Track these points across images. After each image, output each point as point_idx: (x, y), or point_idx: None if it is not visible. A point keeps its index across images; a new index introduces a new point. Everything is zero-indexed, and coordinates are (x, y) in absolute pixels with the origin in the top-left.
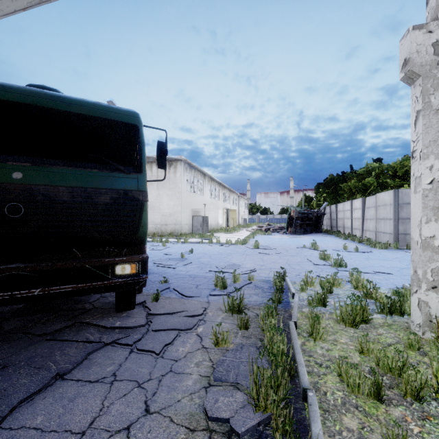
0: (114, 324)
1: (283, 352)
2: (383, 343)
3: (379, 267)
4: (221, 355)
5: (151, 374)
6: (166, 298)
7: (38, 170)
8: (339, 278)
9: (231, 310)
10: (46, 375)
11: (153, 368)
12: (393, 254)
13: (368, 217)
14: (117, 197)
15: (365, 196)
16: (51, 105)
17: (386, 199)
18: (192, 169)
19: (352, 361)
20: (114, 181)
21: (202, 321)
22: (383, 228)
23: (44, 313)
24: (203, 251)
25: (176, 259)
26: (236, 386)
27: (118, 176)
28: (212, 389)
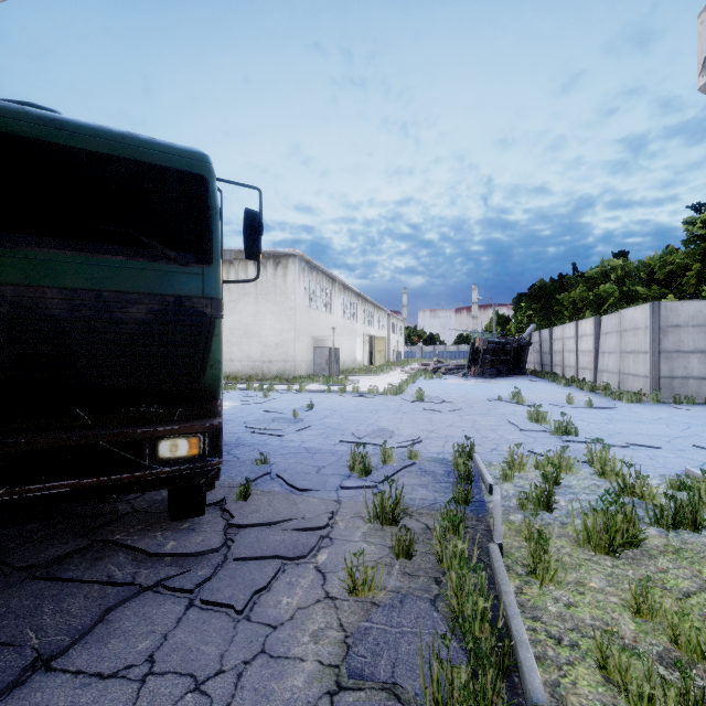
0: (162, 547)
1: (485, 614)
2: (674, 590)
3: (634, 435)
4: (361, 615)
5: (223, 658)
6: (263, 492)
7: (2, 255)
8: (570, 456)
9: (380, 518)
10: (14, 663)
11: (228, 645)
12: (653, 412)
13: (606, 350)
14: (162, 310)
15: (600, 314)
16: (38, 133)
17: (638, 318)
18: (313, 270)
19: (621, 631)
20: (157, 279)
21: (327, 539)
22: (632, 367)
23: (42, 522)
24: (330, 406)
25: (285, 420)
26: (392, 691)
27: (164, 270)
28: (345, 699)
